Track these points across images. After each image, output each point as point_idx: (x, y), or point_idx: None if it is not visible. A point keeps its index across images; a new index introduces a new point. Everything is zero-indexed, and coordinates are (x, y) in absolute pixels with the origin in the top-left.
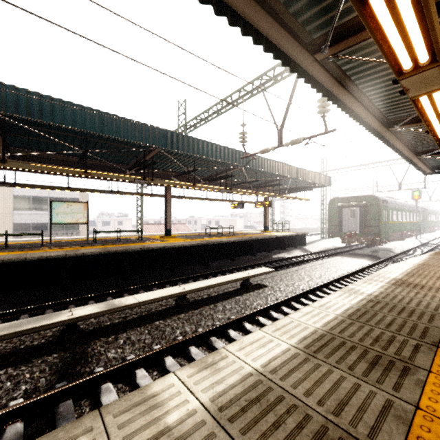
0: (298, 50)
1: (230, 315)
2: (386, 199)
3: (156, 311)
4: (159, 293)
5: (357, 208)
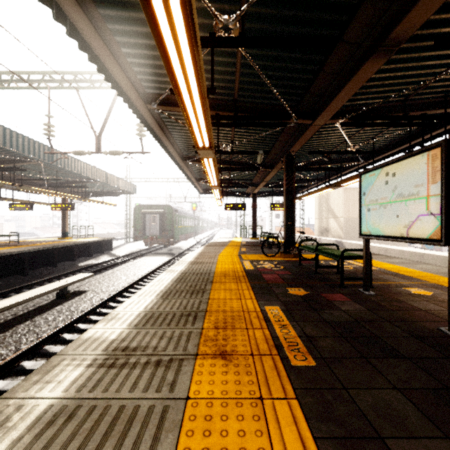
0: (137, 97)
1: (57, 324)
2: (177, 208)
3: None
4: None
5: (157, 215)
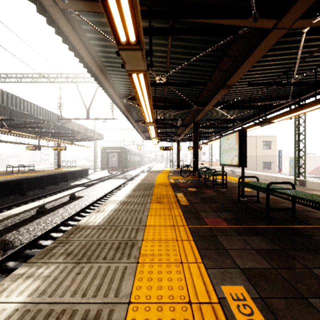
0: (116, 97)
1: (75, 210)
2: (128, 149)
3: (25, 218)
4: (29, 206)
5: (116, 153)
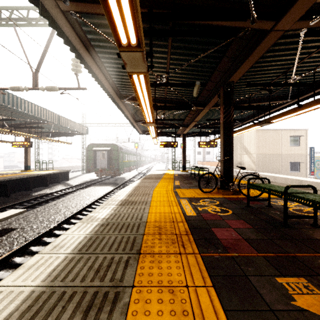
0: None
1: None
2: (122, 146)
3: None
4: None
5: (106, 152)
